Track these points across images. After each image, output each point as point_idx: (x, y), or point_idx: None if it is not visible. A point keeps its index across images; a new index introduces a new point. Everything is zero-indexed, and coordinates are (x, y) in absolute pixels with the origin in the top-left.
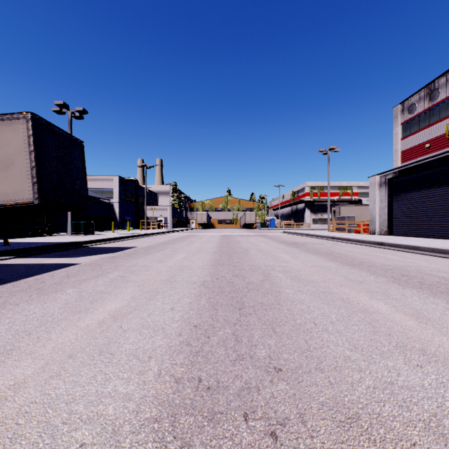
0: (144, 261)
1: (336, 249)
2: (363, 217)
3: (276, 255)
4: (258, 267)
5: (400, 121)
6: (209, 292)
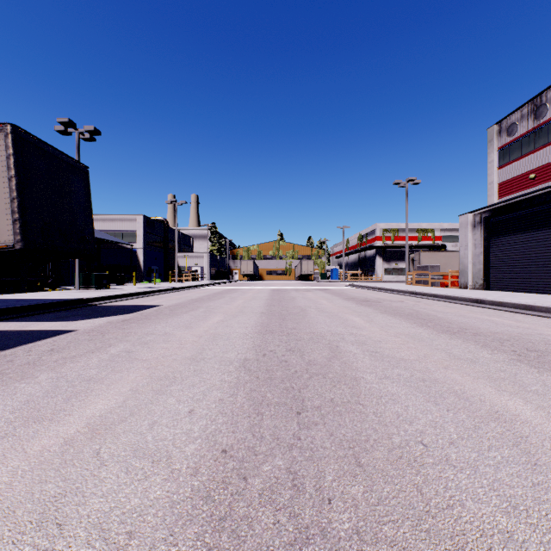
0: (165, 326)
1: (422, 308)
2: (449, 267)
3: (344, 318)
4: (321, 336)
5: (496, 146)
6: (251, 380)
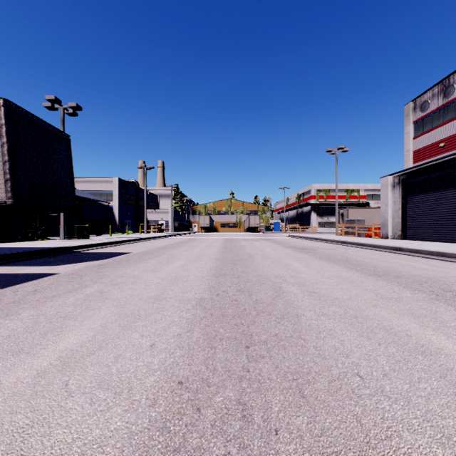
0: (134, 270)
1: (350, 255)
2: (372, 221)
3: (286, 263)
4: (267, 278)
5: (411, 120)
6: (206, 317)
